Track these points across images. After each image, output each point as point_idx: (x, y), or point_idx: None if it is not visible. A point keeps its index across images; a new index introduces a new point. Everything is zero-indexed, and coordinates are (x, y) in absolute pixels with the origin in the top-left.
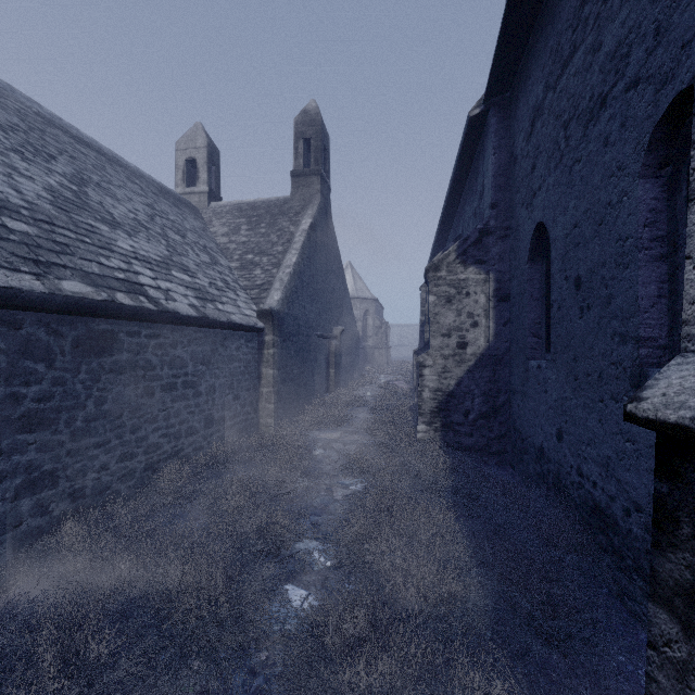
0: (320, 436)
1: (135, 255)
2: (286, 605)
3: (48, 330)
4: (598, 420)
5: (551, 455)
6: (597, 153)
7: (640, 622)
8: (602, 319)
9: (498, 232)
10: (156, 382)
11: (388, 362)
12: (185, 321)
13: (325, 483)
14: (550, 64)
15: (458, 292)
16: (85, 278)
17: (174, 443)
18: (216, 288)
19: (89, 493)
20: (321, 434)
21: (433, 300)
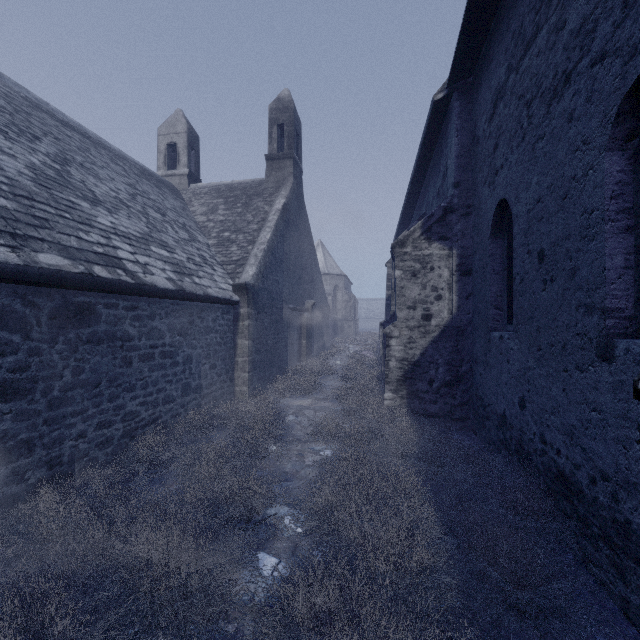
0: (293, 402)
1: (114, 231)
2: (256, 573)
3: (24, 302)
4: (562, 390)
5: (513, 422)
6: (561, 129)
7: (606, 590)
8: (566, 291)
9: (461, 210)
10: (134, 353)
11: (356, 333)
12: (162, 294)
13: (296, 449)
14: (512, 47)
15: (423, 267)
16: (62, 251)
17: (151, 411)
18: (194, 263)
19: (66, 460)
20: (294, 401)
21: (399, 274)
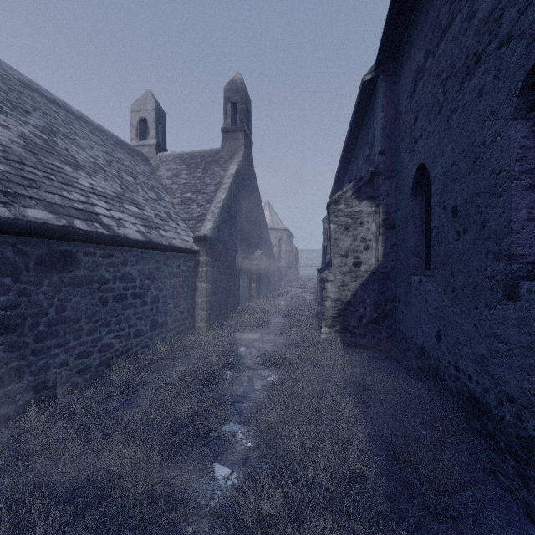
0: (244, 336)
1: (93, 191)
2: (212, 482)
3: (14, 250)
4: (473, 325)
5: (431, 353)
6: (472, 103)
7: (512, 496)
8: (476, 241)
9: (386, 174)
10: (109, 294)
11: (297, 278)
12: (133, 244)
13: (247, 375)
14: (430, 34)
15: (354, 222)
16: (48, 207)
17: (124, 343)
18: (160, 218)
19: (51, 385)
20: (245, 335)
21: (334, 228)
